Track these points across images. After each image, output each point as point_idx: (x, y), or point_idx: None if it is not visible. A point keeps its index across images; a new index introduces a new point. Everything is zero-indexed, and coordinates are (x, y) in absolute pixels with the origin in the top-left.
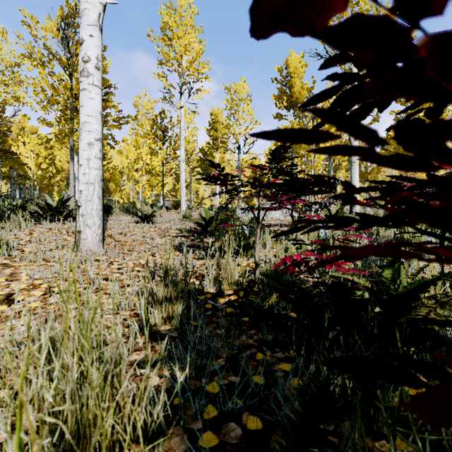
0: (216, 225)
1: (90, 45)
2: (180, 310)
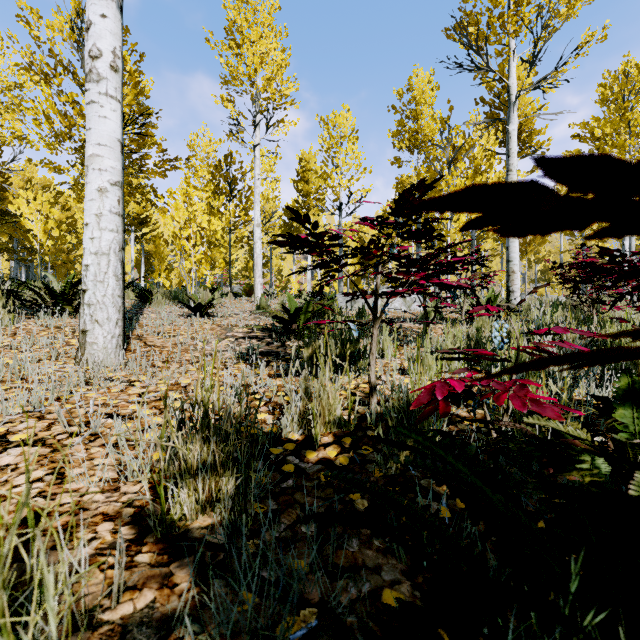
0: (305, 321)
1: (102, 31)
2: (231, 488)
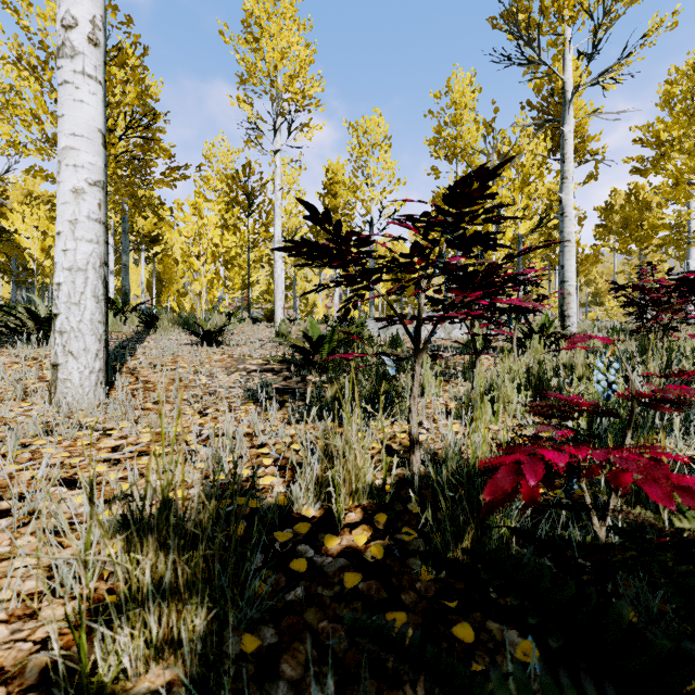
0: (330, 351)
1: None
2: (199, 626)
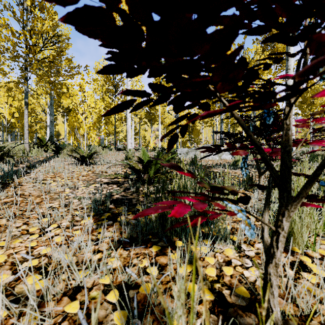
0: (155, 170)
1: None
2: None
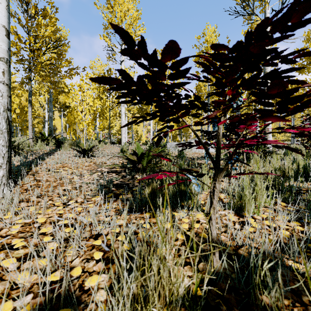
0: (148, 161)
1: None
2: None
